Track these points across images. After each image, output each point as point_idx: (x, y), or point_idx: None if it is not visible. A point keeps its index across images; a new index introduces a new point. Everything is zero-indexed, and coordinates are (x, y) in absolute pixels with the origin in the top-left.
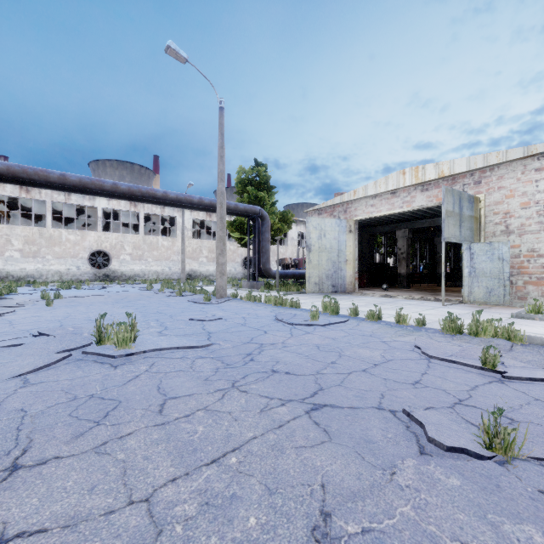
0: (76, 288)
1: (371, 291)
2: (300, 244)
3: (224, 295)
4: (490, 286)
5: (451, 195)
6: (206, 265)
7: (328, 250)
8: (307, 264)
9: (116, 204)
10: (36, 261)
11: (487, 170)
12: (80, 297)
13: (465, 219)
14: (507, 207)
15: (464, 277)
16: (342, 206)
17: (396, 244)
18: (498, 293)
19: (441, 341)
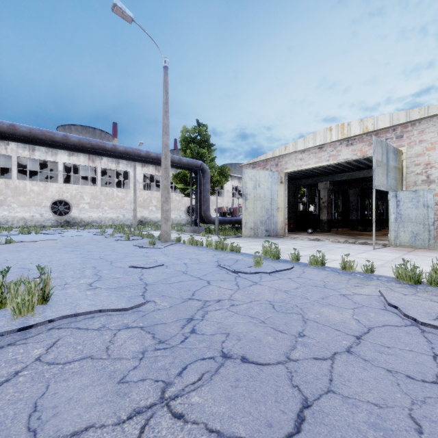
0: (35, 233)
1: (299, 235)
2: (234, 195)
3: (168, 239)
4: (416, 231)
5: (380, 146)
6: (155, 213)
7: (262, 198)
8: (243, 211)
9: (75, 160)
10: (2, 209)
11: (409, 125)
12: (32, 242)
13: (391, 169)
14: (427, 159)
15: (391, 222)
16: (274, 160)
17: (316, 195)
18: (423, 237)
19: (406, 293)
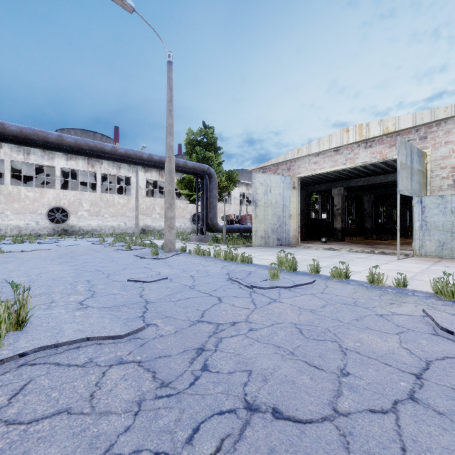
0: (29, 242)
1: (312, 244)
2: (242, 203)
3: (173, 249)
4: (443, 240)
5: (405, 148)
6: (159, 221)
7: (273, 205)
8: (253, 219)
9: (74, 164)
10: None
11: (433, 125)
12: (24, 252)
13: (415, 173)
14: (454, 161)
15: (415, 230)
16: (286, 164)
17: (329, 202)
18: (451, 247)
19: (453, 313)
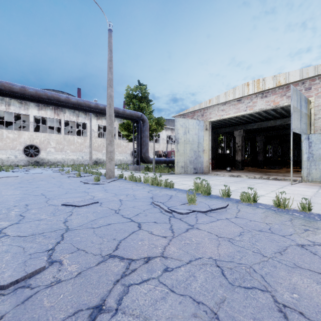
0: (6, 171)
1: (220, 172)
2: (168, 142)
3: (112, 176)
4: None
5: (296, 95)
6: None
7: (191, 142)
8: (176, 153)
9: (44, 113)
10: None
11: (316, 78)
12: None
13: (303, 115)
14: None
15: (303, 161)
16: (200, 111)
17: (231, 141)
18: None
19: None
